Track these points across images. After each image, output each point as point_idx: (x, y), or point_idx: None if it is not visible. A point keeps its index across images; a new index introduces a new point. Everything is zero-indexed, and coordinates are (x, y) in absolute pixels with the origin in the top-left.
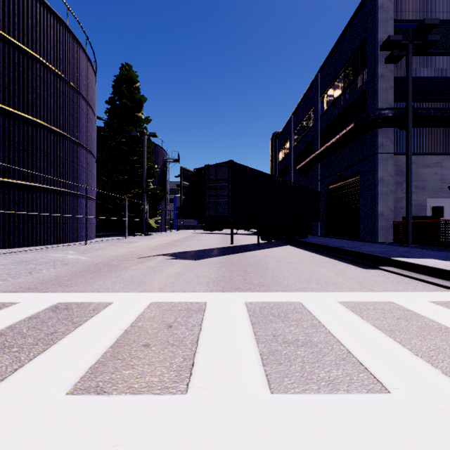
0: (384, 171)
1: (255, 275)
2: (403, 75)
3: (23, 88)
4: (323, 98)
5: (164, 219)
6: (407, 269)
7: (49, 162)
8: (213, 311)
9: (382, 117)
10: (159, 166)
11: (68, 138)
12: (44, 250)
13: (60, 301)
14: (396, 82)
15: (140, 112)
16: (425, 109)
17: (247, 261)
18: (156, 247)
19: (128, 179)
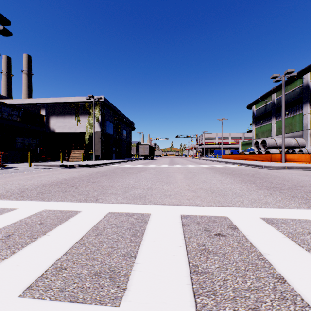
0: None
1: None
2: None
3: None
4: None
5: None
6: None
7: None
8: None
9: None
10: None
11: None
12: None
13: (120, 310)
14: None
15: None
16: None
17: None
18: None
19: None
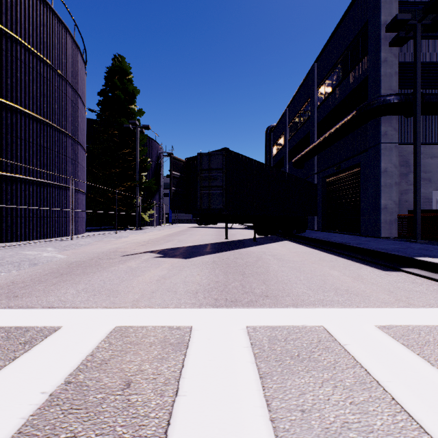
0: (388, 162)
1: (255, 279)
2: (408, 60)
3: (1, 71)
4: (320, 88)
5: (158, 212)
6: None
7: (31, 151)
8: (200, 347)
9: (387, 104)
10: (153, 160)
11: (53, 127)
12: (21, 247)
13: None
14: (401, 68)
15: (133, 105)
16: (434, 94)
17: (244, 260)
18: (145, 242)
19: (121, 172)
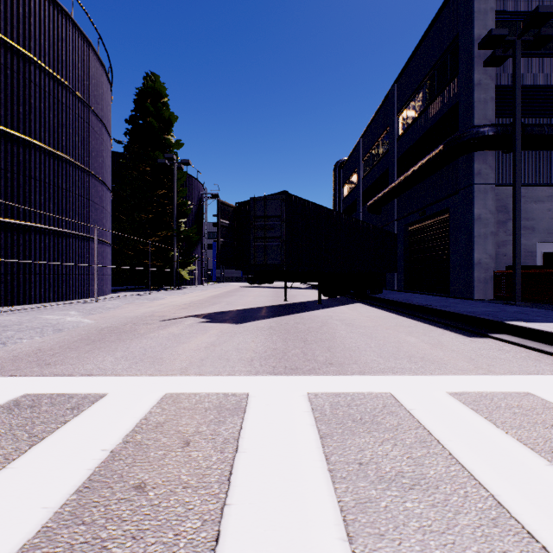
0: (483, 207)
1: (319, 346)
2: (507, 83)
3: (12, 97)
4: (401, 115)
5: (200, 269)
6: (530, 338)
7: (47, 194)
8: (258, 412)
9: (480, 137)
10: (193, 203)
11: (73, 164)
12: (37, 310)
13: (27, 391)
14: (498, 92)
15: (170, 134)
16: (537, 126)
17: (306, 325)
18: (187, 305)
19: (154, 219)
